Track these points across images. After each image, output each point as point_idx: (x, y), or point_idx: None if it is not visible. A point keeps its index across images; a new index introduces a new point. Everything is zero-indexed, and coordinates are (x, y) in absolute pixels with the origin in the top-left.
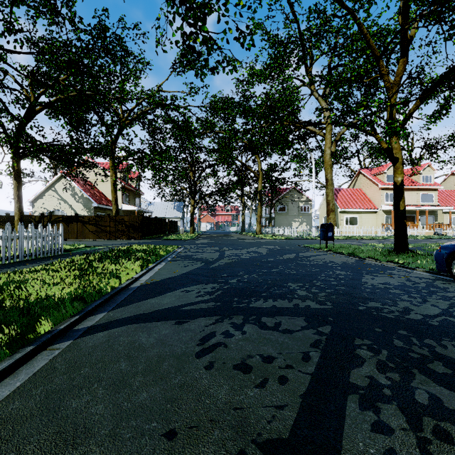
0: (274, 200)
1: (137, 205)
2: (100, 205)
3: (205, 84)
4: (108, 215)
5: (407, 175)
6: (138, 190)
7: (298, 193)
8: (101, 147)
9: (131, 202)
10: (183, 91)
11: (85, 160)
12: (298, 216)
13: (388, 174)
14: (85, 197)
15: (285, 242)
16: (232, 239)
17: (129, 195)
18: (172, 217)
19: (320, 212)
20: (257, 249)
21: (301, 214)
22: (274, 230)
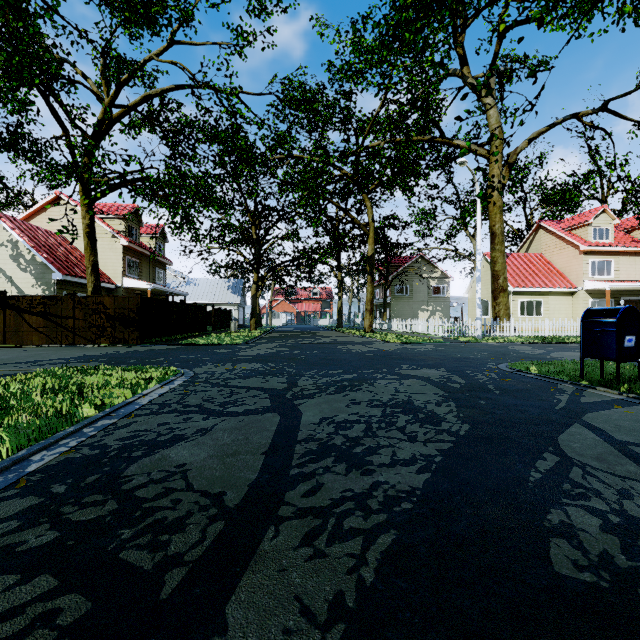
0: (390, 275)
1: (159, 281)
2: (70, 276)
3: (269, 28)
4: (70, 294)
5: (622, 230)
6: (161, 255)
7: (429, 264)
8: (23, 136)
9: (146, 276)
10: (222, 42)
11: (55, 197)
12: (428, 302)
13: (595, 227)
14: (39, 262)
15: (439, 351)
16: (324, 343)
17: (141, 264)
18: (224, 303)
19: (470, 294)
20: (401, 384)
21: (433, 298)
22: (393, 325)
